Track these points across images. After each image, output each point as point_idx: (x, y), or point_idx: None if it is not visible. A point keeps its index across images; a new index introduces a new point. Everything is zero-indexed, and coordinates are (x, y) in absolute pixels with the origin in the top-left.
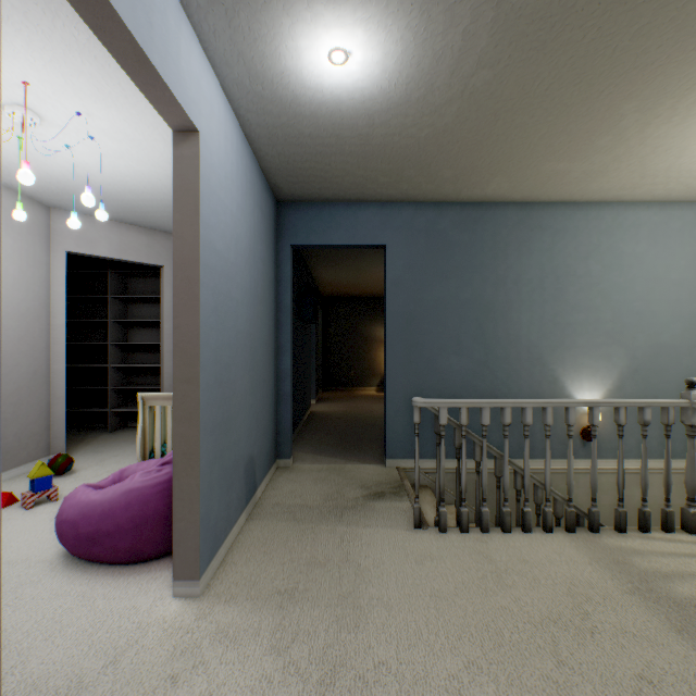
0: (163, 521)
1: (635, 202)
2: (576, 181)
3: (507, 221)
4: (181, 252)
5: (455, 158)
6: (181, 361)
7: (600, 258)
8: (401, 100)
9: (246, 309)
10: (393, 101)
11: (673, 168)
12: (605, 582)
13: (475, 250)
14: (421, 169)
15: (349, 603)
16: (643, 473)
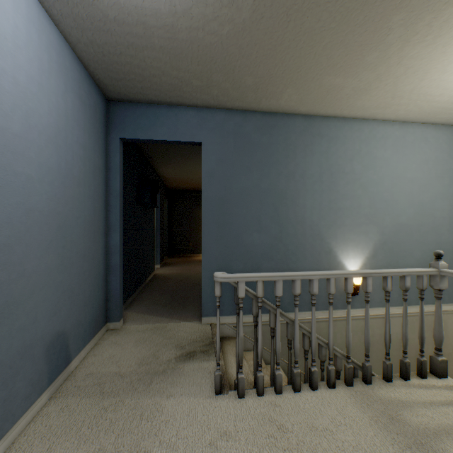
0: None
1: (384, 121)
2: (347, 97)
3: (296, 128)
4: None
5: (254, 63)
6: None
7: (361, 160)
8: None
9: (49, 187)
10: None
11: (415, 90)
12: (387, 450)
13: (272, 150)
14: (227, 73)
15: None
16: (404, 330)
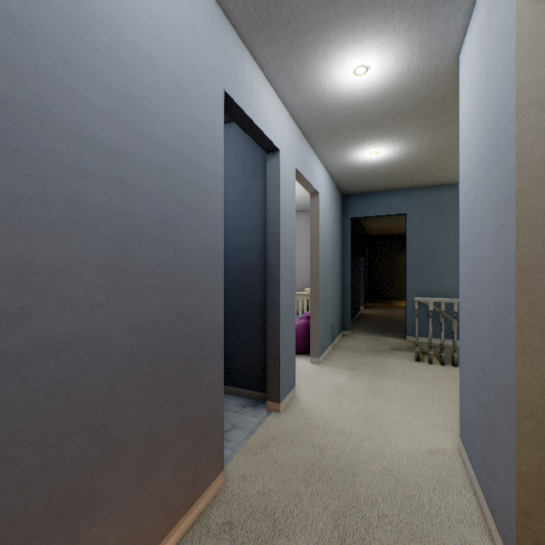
0: (302, 339)
1: None
2: None
3: None
4: (312, 237)
5: (443, 169)
6: (312, 277)
7: None
8: (405, 158)
9: (331, 255)
10: (401, 159)
11: None
12: None
13: None
14: (424, 175)
15: (378, 373)
16: None
